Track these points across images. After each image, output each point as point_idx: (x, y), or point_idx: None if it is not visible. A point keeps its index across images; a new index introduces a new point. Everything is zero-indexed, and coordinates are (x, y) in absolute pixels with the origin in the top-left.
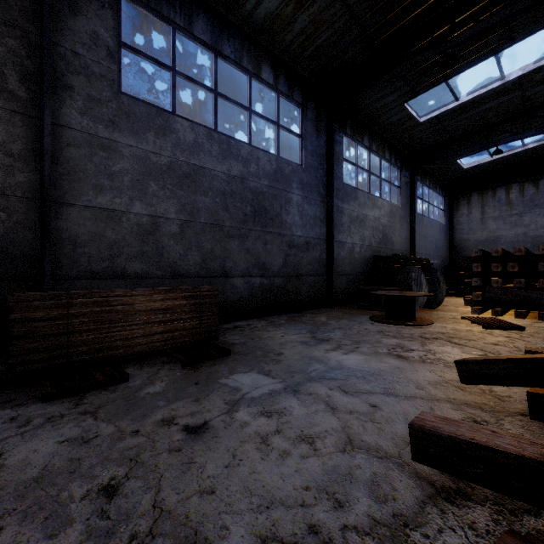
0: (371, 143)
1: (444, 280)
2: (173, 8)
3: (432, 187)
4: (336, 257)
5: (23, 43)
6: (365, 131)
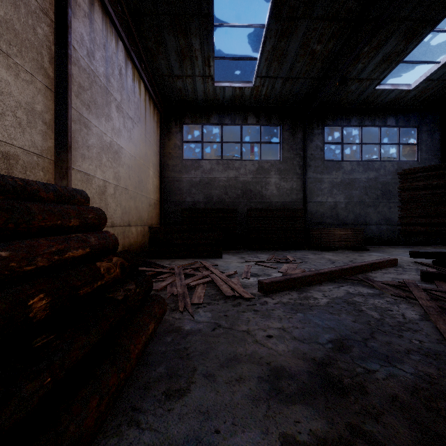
0: None
1: None
2: (342, 120)
3: None
4: None
5: (299, 158)
6: None
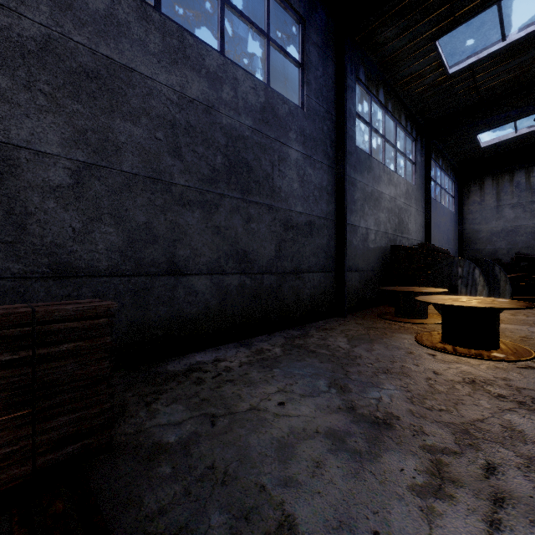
0: (387, 100)
1: (507, 279)
2: None
3: (444, 168)
4: (347, 245)
5: None
6: (380, 82)
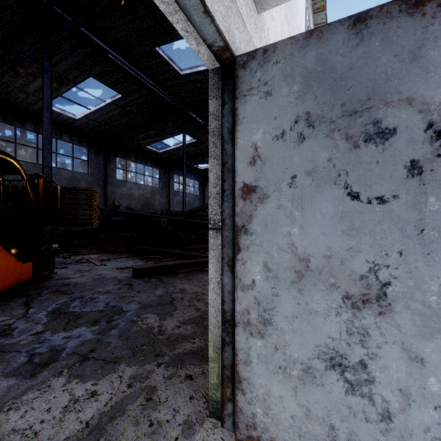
0: (137, 159)
1: None
2: (16, 120)
3: (187, 177)
4: None
5: None
6: (132, 154)
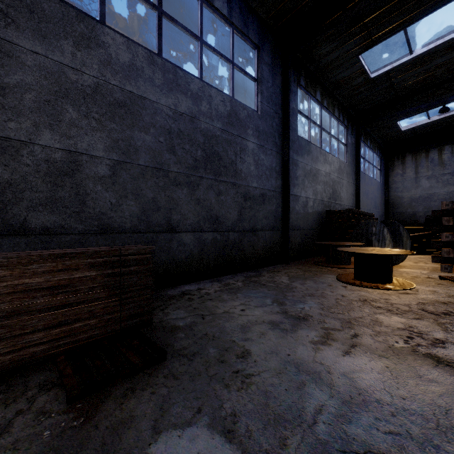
0: (323, 98)
1: (408, 235)
2: None
3: (372, 148)
4: (291, 211)
5: None
6: (317, 85)
